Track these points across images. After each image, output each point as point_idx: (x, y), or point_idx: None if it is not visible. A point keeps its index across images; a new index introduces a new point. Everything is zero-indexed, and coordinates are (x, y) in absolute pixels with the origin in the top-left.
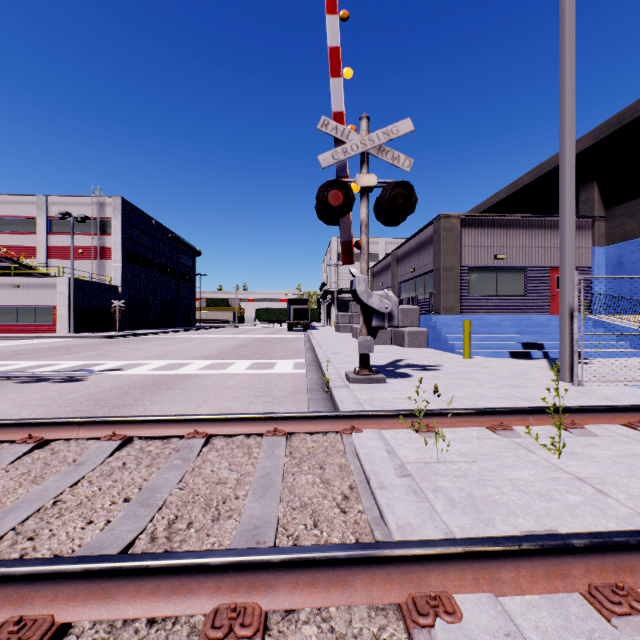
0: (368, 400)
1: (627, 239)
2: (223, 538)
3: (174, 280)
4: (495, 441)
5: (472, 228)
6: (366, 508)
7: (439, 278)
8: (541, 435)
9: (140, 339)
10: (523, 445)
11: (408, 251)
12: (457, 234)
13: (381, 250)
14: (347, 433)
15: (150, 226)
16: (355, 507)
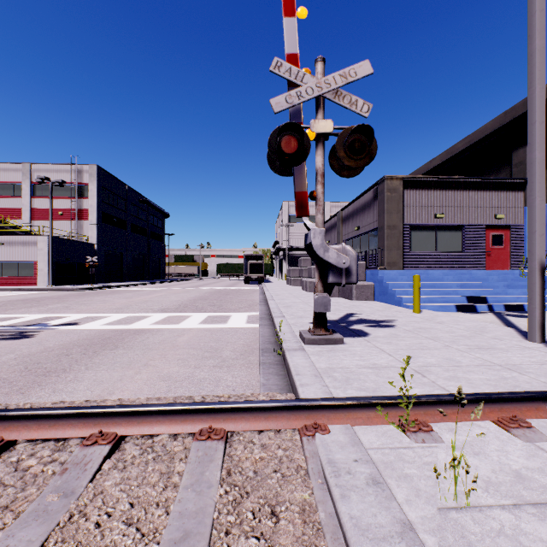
0: (328, 370)
1: None
2: None
3: (145, 239)
4: (519, 451)
5: (414, 189)
6: None
7: (383, 235)
8: None
9: (111, 291)
10: None
11: (353, 211)
12: (400, 194)
13: (326, 212)
14: (309, 434)
15: (123, 191)
16: None
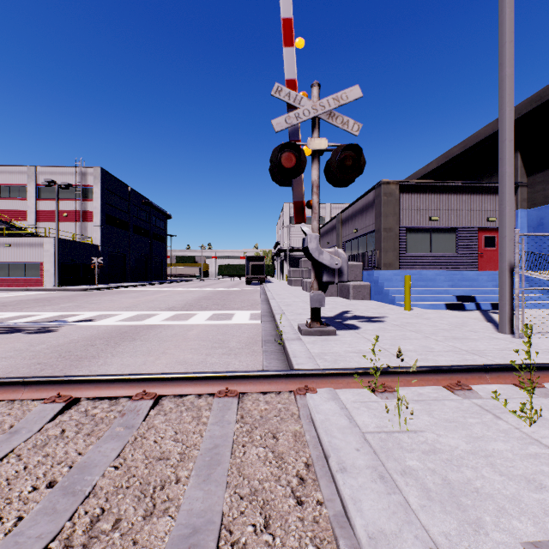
0: (320, 354)
1: (547, 203)
2: (152, 548)
3: (147, 240)
4: (456, 403)
5: (409, 193)
6: (326, 498)
7: (380, 237)
8: (501, 395)
9: (116, 291)
10: (487, 408)
11: (352, 214)
12: (396, 198)
13: (327, 214)
14: (301, 394)
15: (126, 193)
16: (313, 496)
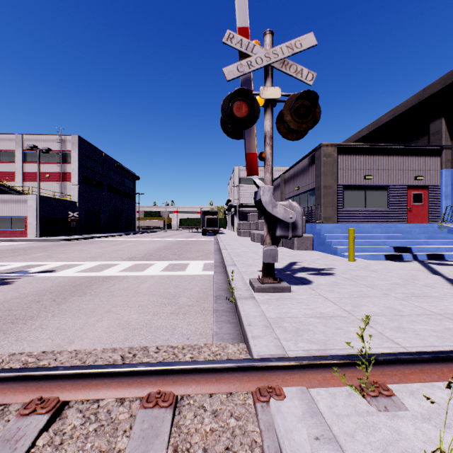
0: (278, 319)
1: None
2: None
3: (119, 197)
4: None
5: (346, 155)
6: None
7: (320, 194)
8: None
9: (89, 241)
10: None
11: (293, 174)
12: (334, 159)
13: None
14: (263, 400)
15: (101, 157)
16: None
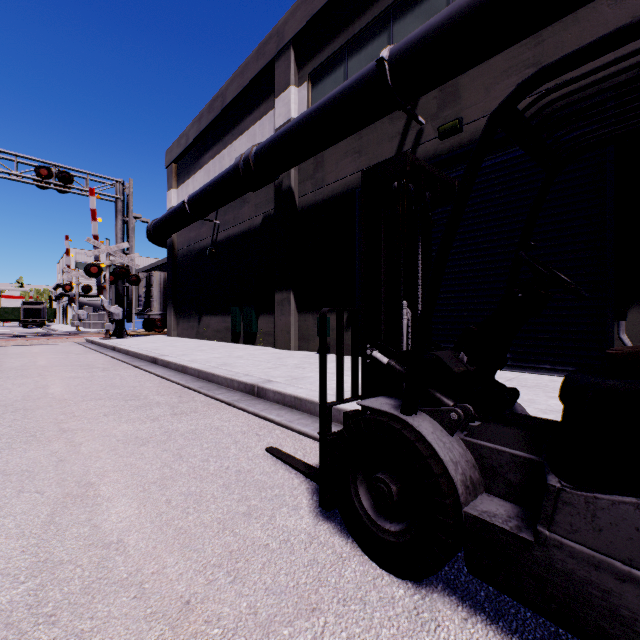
0: None
1: None
2: None
3: None
4: None
5: None
6: None
7: None
8: None
9: None
10: None
11: None
12: None
13: None
14: None
15: None
16: None
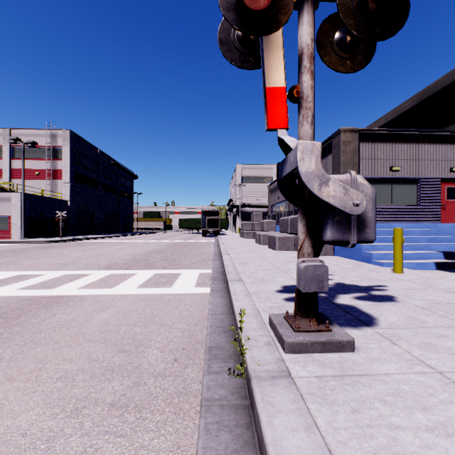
0: None
1: None
2: None
3: (116, 197)
4: None
5: (369, 142)
6: None
7: None
8: None
9: (76, 244)
10: None
11: None
12: (356, 147)
13: (274, 174)
14: None
15: (95, 154)
16: None
